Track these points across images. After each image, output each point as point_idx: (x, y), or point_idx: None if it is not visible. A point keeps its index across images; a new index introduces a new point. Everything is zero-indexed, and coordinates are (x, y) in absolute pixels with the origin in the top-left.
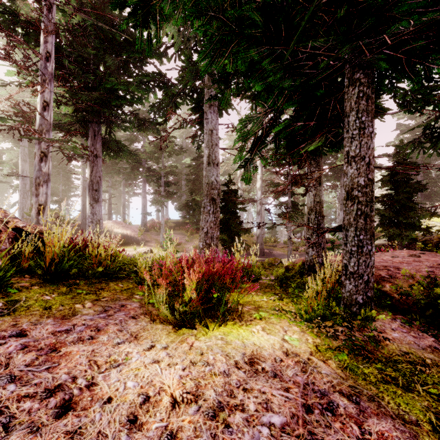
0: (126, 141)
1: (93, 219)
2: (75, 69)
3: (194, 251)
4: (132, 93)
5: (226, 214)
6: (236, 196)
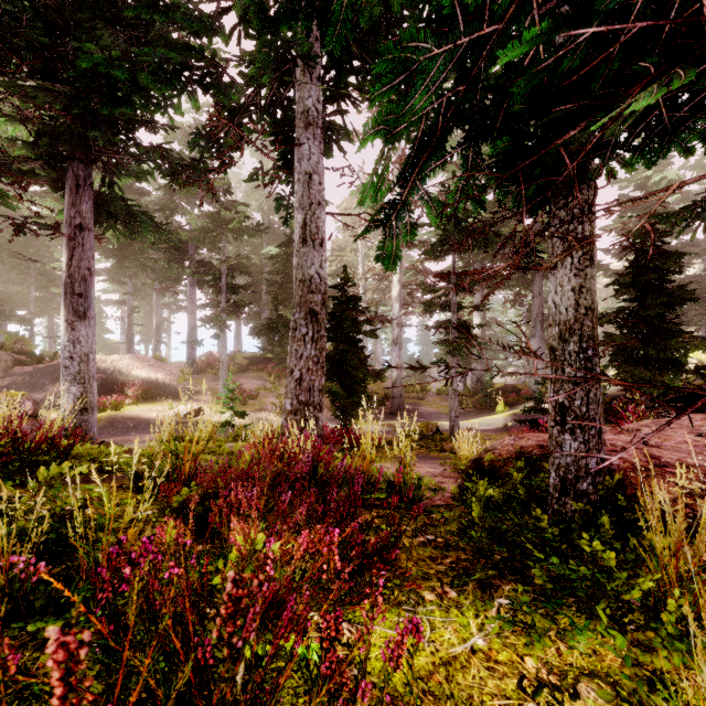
0: (161, 215)
1: (74, 353)
2: None
3: (64, 651)
4: (144, 91)
5: (339, 343)
6: (357, 309)
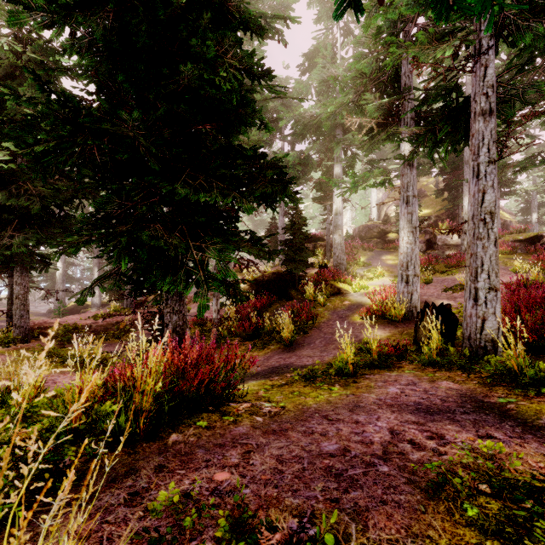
0: None
1: None
2: None
3: None
4: None
5: None
6: None
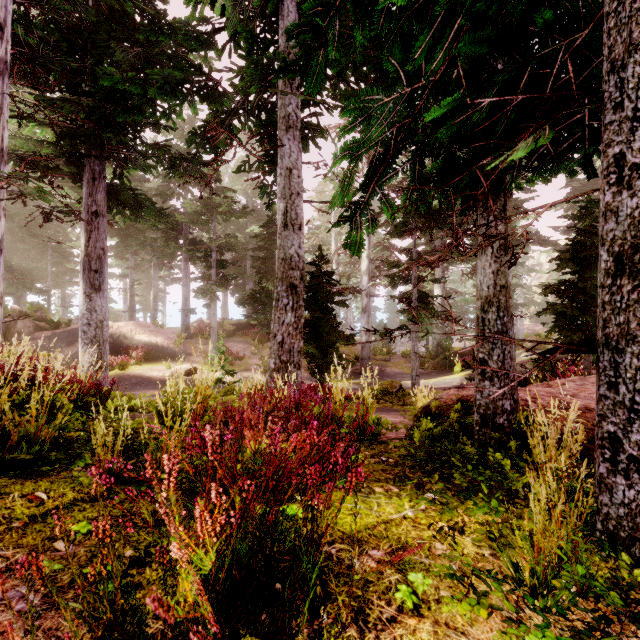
0: (158, 199)
1: (91, 320)
2: (38, 46)
3: (211, 436)
4: (152, 101)
5: (315, 312)
6: (330, 283)
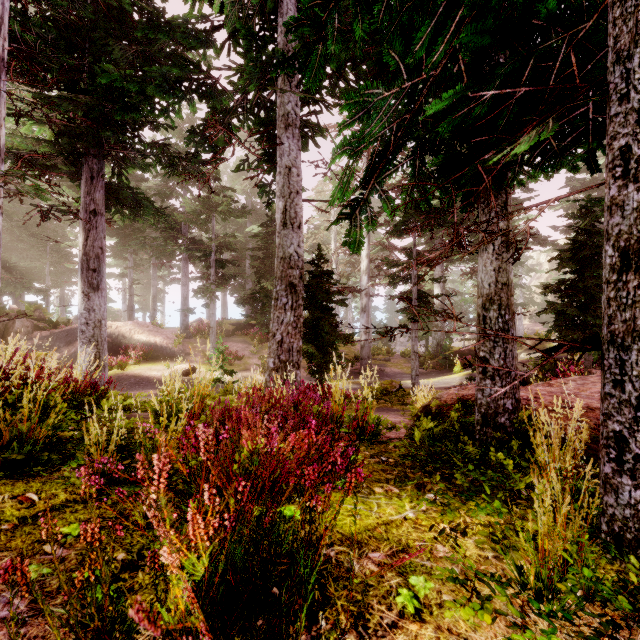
0: (158, 198)
1: (89, 319)
2: (35, 42)
3: (204, 436)
4: (150, 99)
5: (314, 311)
6: (330, 282)
